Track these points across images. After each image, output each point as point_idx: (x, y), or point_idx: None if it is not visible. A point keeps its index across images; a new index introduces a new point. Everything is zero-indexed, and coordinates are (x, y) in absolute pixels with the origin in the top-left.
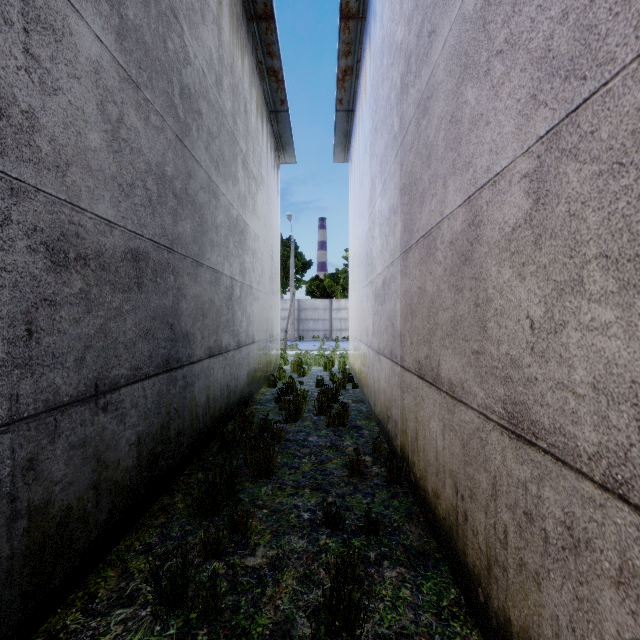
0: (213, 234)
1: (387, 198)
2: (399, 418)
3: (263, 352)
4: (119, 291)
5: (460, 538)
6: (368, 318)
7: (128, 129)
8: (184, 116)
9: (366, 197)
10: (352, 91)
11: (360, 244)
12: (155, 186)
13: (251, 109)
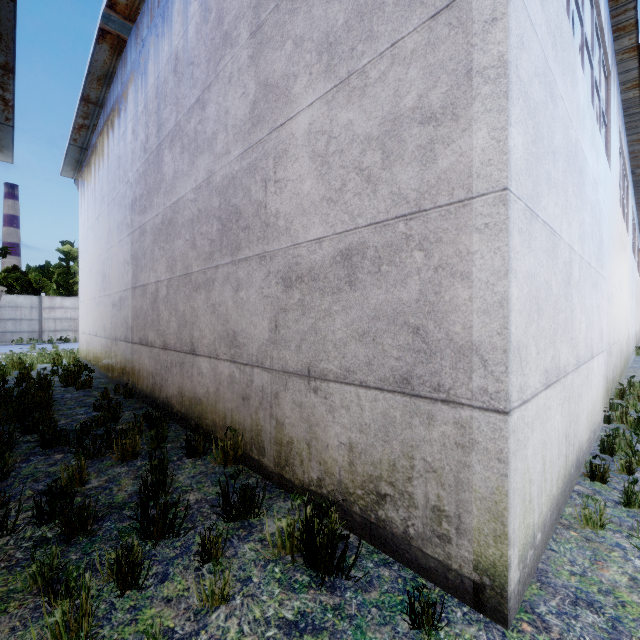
0: None
1: (123, 252)
2: (131, 369)
3: None
4: None
5: (154, 392)
6: (106, 319)
7: None
8: None
9: (104, 234)
10: (87, 138)
11: (97, 263)
12: None
13: None
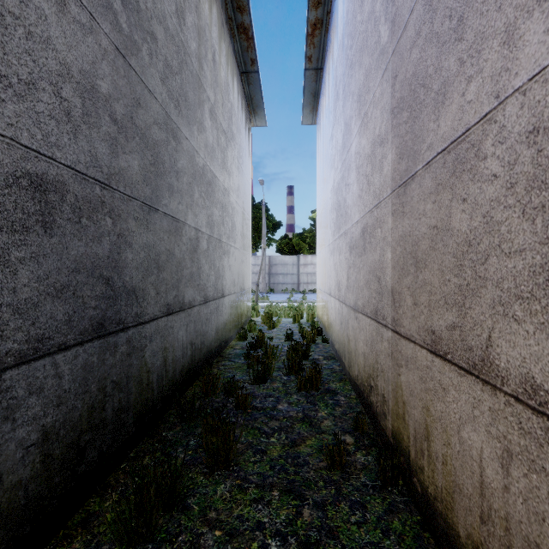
0: (172, 178)
1: (369, 132)
2: (390, 395)
3: (234, 305)
4: (1, 230)
5: None
6: (340, 272)
7: (22, 2)
8: (129, 30)
9: (338, 146)
10: (321, 47)
11: (330, 197)
12: (78, 99)
13: (220, 61)
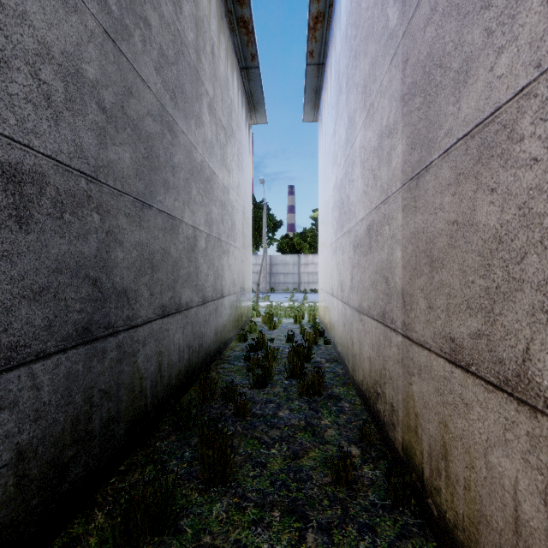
0: (168, 174)
1: (375, 123)
2: (400, 405)
3: (233, 306)
4: None
5: None
6: (344, 271)
7: None
8: (119, 13)
9: (341, 141)
10: (323, 41)
11: (332, 195)
12: (60, 83)
13: (219, 55)
